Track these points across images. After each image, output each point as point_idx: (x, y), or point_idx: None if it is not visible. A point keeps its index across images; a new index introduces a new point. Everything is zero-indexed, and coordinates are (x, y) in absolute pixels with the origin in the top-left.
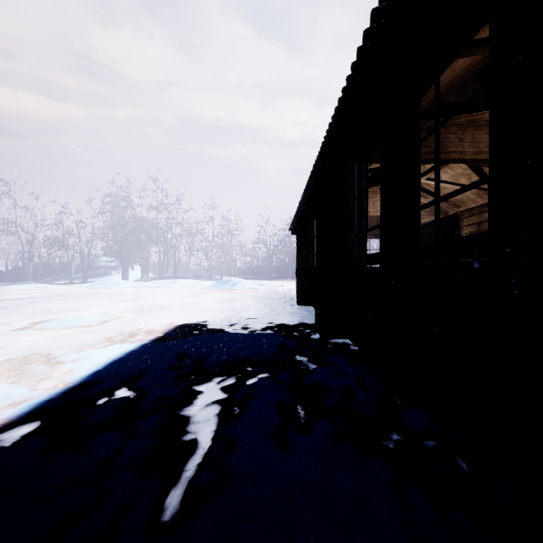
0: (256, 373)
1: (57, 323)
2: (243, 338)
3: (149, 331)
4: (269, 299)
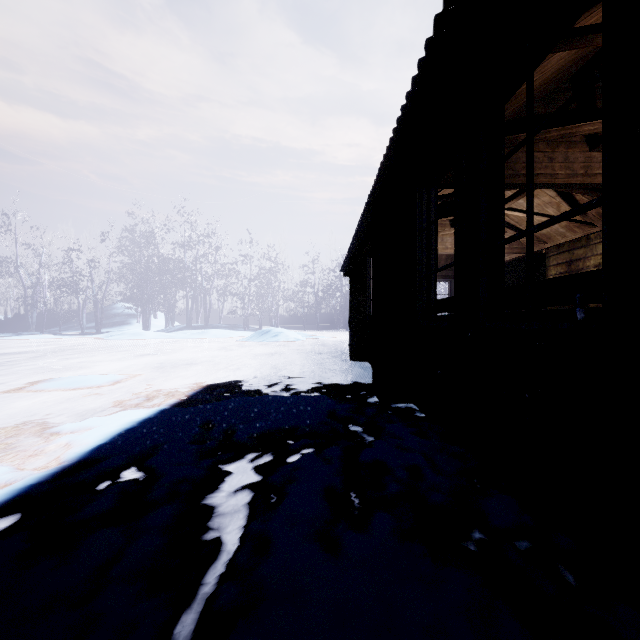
0: (299, 448)
1: (59, 383)
2: (284, 402)
3: (170, 393)
4: (317, 353)
